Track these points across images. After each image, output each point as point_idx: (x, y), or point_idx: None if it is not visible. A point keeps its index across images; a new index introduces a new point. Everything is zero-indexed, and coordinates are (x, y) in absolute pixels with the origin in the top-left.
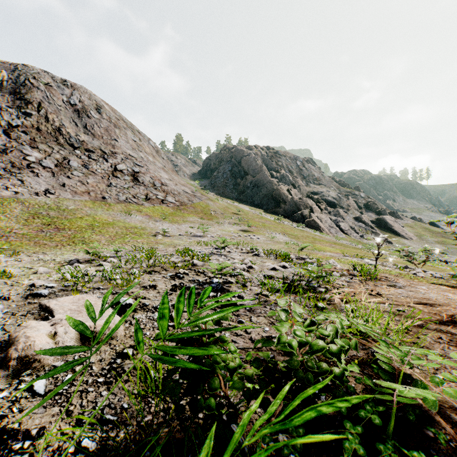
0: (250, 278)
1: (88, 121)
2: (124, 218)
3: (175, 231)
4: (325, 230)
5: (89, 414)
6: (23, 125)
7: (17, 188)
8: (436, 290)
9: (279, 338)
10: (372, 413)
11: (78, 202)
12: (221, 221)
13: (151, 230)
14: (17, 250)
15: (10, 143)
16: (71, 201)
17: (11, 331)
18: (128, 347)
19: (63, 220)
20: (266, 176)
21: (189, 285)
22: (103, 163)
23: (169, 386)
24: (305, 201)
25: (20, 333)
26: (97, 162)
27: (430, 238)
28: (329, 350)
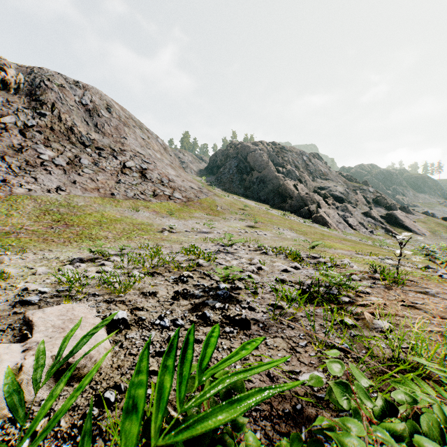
0: (261, 282)
1: (99, 120)
2: (132, 214)
3: (181, 227)
4: (333, 225)
5: None
6: (37, 125)
7: (30, 186)
8: None
9: None
10: None
11: (87, 199)
12: (228, 217)
13: (158, 227)
14: (24, 248)
15: (25, 142)
16: (81, 198)
17: None
18: (112, 387)
19: (73, 216)
20: (272, 172)
21: (193, 292)
22: (113, 160)
23: None
24: (312, 196)
25: None
26: (107, 159)
27: (444, 233)
28: None
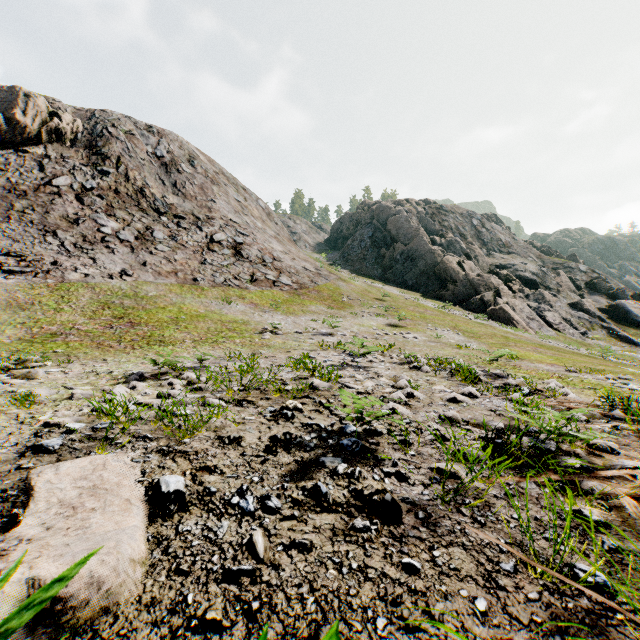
0: (414, 421)
1: (179, 178)
2: (221, 307)
3: (290, 327)
4: (522, 324)
5: None
6: (98, 187)
7: (87, 270)
8: None
9: None
10: None
11: (161, 286)
12: (358, 311)
13: (256, 326)
14: (71, 356)
15: (82, 211)
16: (152, 285)
17: None
18: None
19: (140, 311)
20: (425, 243)
21: (301, 440)
22: (196, 232)
23: None
24: (486, 280)
25: None
26: (188, 231)
27: None
28: None
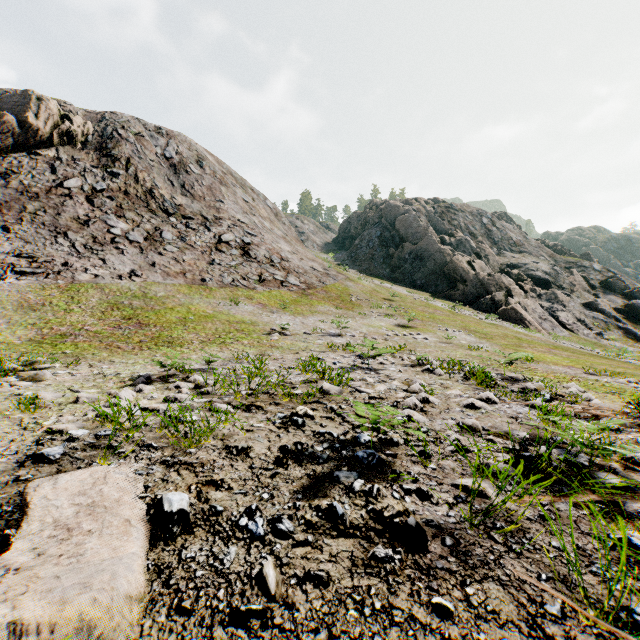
0: (432, 429)
1: (187, 179)
2: (229, 308)
3: (298, 327)
4: (534, 324)
5: None
6: (108, 188)
7: (97, 270)
8: None
9: None
10: None
11: (170, 287)
12: (367, 312)
13: (265, 326)
14: (80, 357)
15: (92, 212)
16: (161, 286)
17: None
18: None
19: (149, 312)
20: (434, 243)
21: (313, 451)
22: (205, 233)
23: None
24: (497, 279)
25: None
26: (197, 232)
27: None
28: None
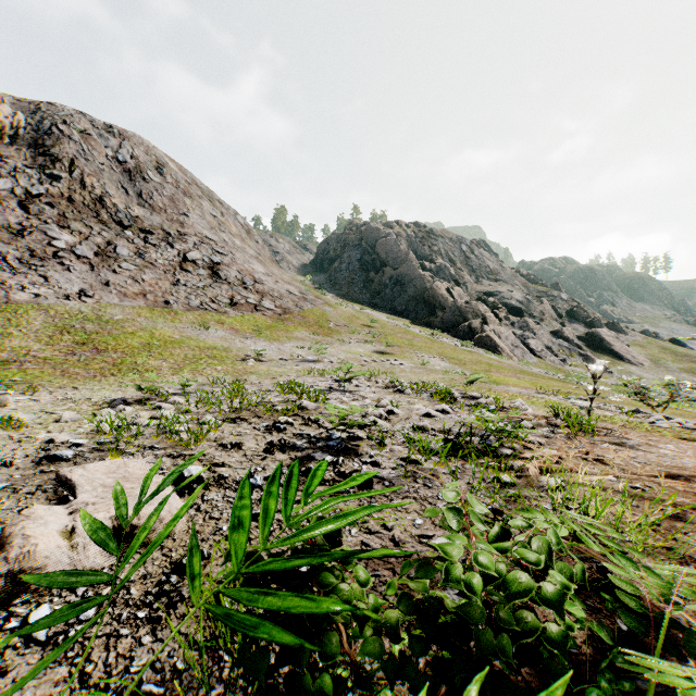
0: (391, 430)
1: (145, 187)
2: (198, 333)
3: (274, 354)
4: (507, 351)
5: (118, 680)
6: (47, 193)
7: (38, 289)
8: (691, 451)
9: (448, 570)
10: (611, 693)
11: (128, 309)
12: (345, 338)
13: (238, 353)
14: (35, 384)
15: (28, 220)
16: (117, 308)
17: (8, 522)
18: None
19: (106, 336)
20: (414, 268)
21: (294, 444)
22: (167, 249)
23: (250, 650)
24: (474, 307)
25: (17, 529)
26: (157, 248)
27: (672, 363)
28: (541, 593)
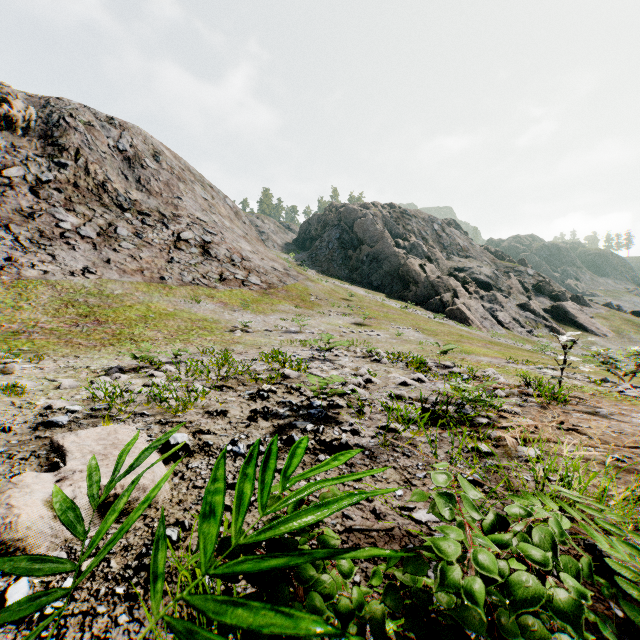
0: (370, 398)
1: (143, 173)
2: (190, 306)
3: (260, 325)
4: (476, 323)
5: None
6: (55, 180)
7: (46, 266)
8: None
9: (445, 573)
10: None
11: (127, 284)
12: (325, 311)
13: (227, 324)
14: (40, 353)
15: (38, 204)
16: (117, 283)
17: None
18: (173, 524)
19: (107, 309)
20: (389, 246)
21: (276, 411)
22: (162, 230)
23: None
24: (445, 281)
25: (3, 497)
26: (154, 229)
27: (634, 334)
28: (553, 601)
